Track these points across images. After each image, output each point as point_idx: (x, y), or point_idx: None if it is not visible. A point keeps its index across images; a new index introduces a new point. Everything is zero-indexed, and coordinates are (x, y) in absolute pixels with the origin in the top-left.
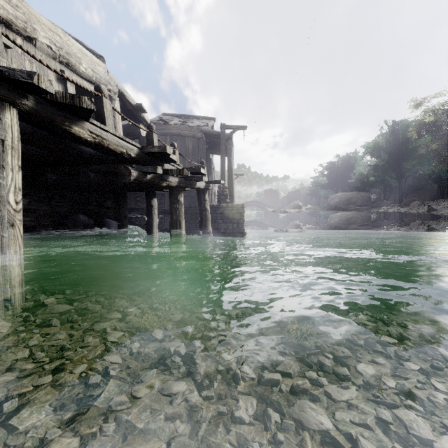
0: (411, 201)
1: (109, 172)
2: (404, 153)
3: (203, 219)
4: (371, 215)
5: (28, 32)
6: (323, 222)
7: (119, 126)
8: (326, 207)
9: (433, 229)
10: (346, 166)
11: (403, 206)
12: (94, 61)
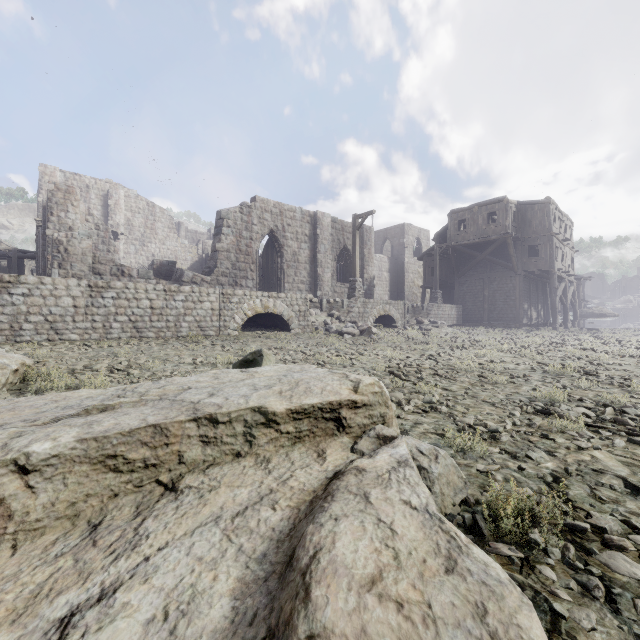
0: None
1: None
2: None
3: None
4: None
5: None
6: None
7: None
8: None
9: None
10: None
11: None
12: None
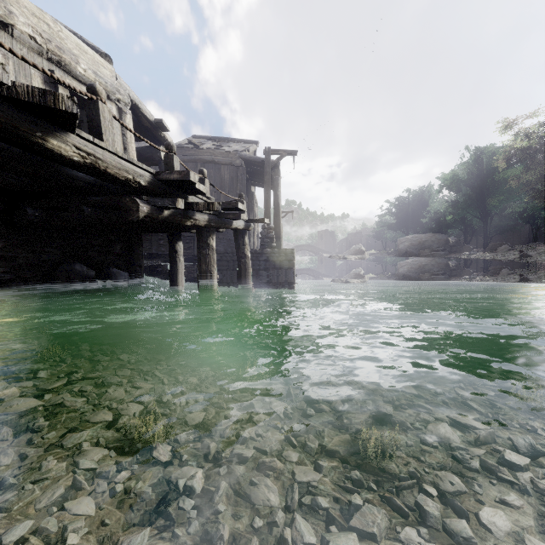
0: (499, 245)
1: (111, 206)
2: (489, 187)
3: (242, 268)
4: (450, 263)
5: (1, 16)
6: (391, 271)
7: (131, 147)
8: (394, 252)
9: (530, 280)
10: (419, 203)
11: (489, 251)
12: (97, 61)
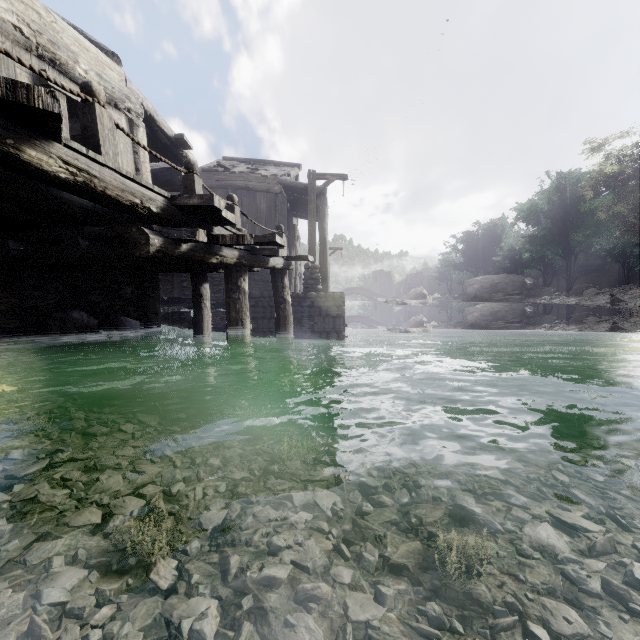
0: (585, 288)
1: (115, 239)
2: (573, 219)
3: (280, 316)
4: (527, 309)
5: None
6: (458, 318)
7: (145, 168)
8: (461, 296)
9: (625, 330)
10: (490, 238)
11: (573, 295)
12: (101, 62)
